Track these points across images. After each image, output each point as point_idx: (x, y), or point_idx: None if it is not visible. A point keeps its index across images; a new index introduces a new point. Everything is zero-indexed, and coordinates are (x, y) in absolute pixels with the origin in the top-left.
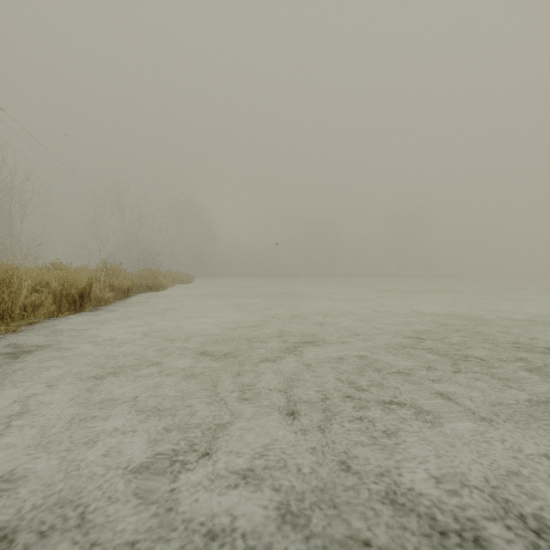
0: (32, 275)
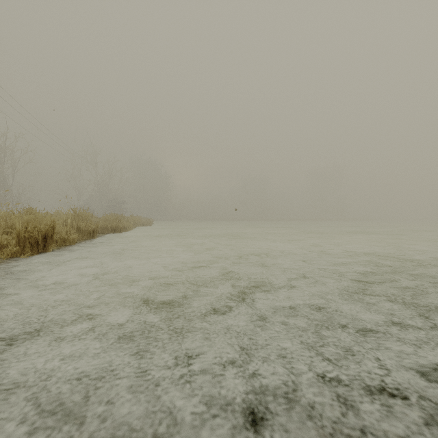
0: (5, 219)
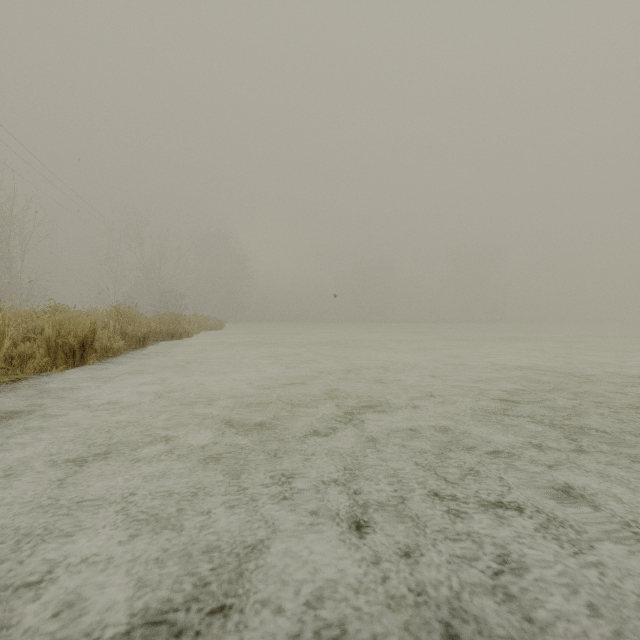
0: (24, 320)
